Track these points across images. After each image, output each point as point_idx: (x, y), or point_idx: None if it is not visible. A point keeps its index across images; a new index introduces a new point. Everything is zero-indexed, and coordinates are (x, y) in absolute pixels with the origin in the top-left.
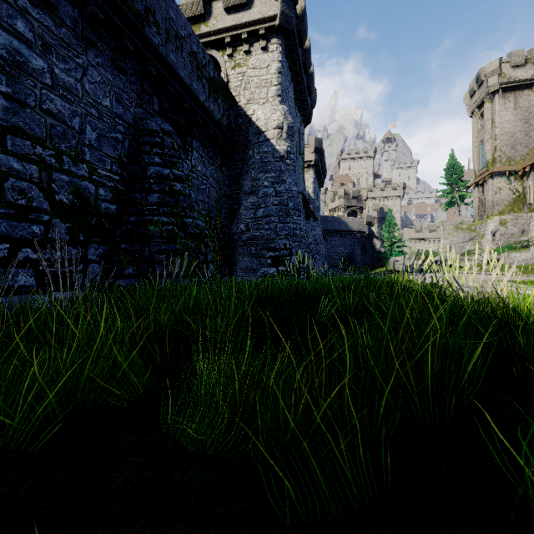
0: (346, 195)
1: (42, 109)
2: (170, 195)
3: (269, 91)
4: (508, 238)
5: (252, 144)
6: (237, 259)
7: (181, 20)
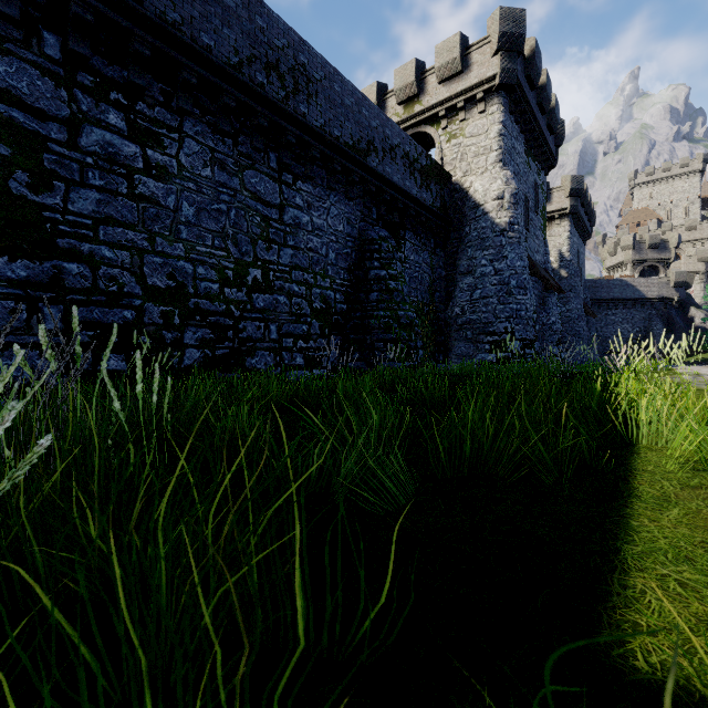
0: (637, 244)
1: (307, 248)
2: (386, 293)
3: (489, 158)
4: None
5: (468, 220)
6: (452, 344)
7: (395, 131)
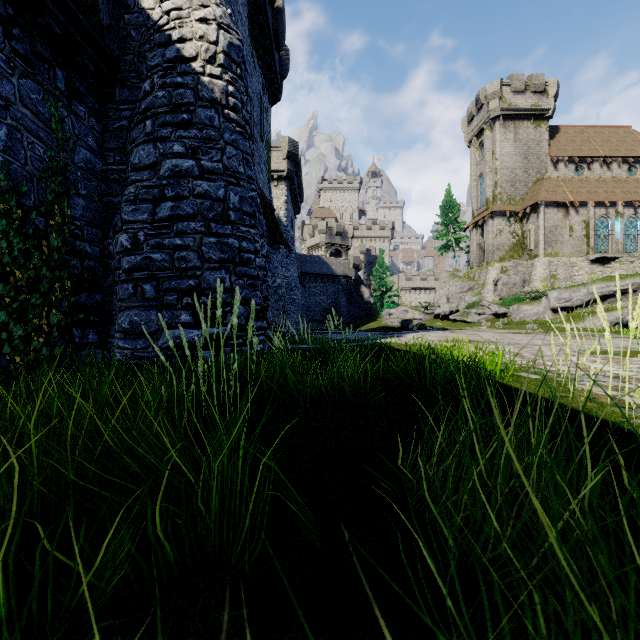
0: (329, 230)
1: None
2: None
3: None
4: (510, 288)
5: (151, 68)
6: (116, 310)
7: None
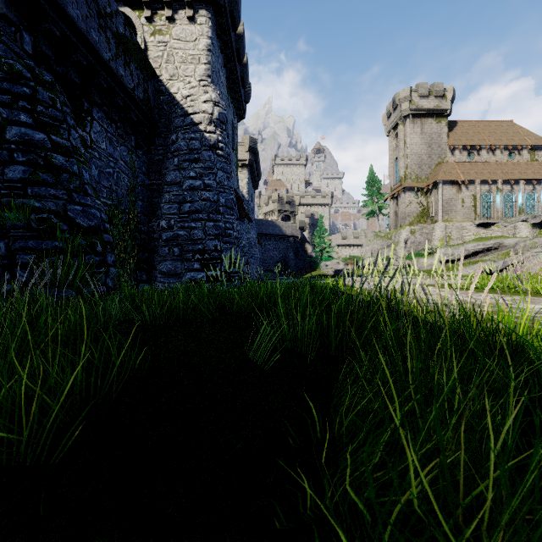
0: (280, 200)
1: None
2: (46, 170)
3: (197, 69)
4: (417, 245)
5: (176, 128)
6: (157, 262)
7: None
